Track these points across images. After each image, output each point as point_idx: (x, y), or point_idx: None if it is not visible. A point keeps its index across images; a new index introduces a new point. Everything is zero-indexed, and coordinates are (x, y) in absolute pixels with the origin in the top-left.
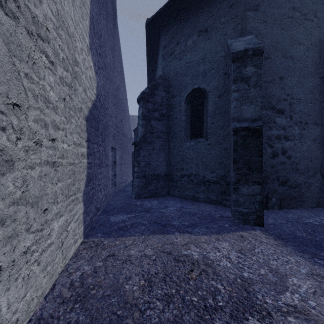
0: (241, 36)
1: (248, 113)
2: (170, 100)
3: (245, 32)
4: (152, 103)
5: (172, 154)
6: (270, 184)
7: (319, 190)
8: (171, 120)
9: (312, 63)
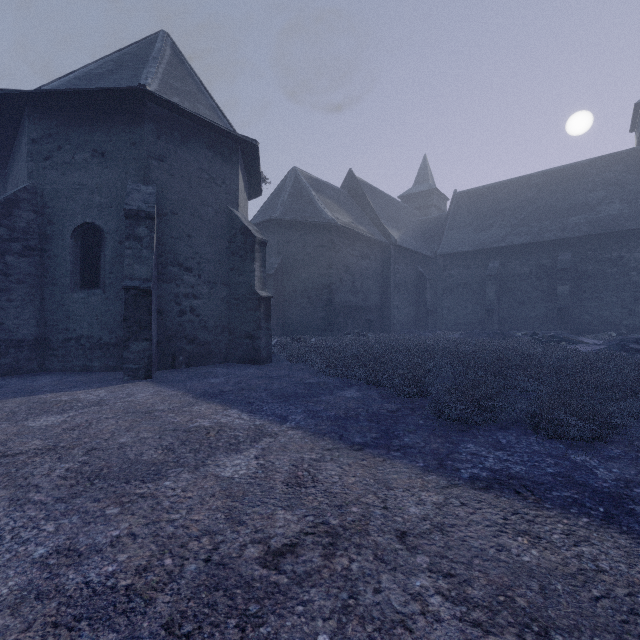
0: (144, 184)
1: (141, 273)
2: (46, 227)
3: (149, 181)
4: (8, 227)
5: (50, 309)
6: (177, 342)
7: (227, 347)
8: (48, 258)
9: (220, 226)
